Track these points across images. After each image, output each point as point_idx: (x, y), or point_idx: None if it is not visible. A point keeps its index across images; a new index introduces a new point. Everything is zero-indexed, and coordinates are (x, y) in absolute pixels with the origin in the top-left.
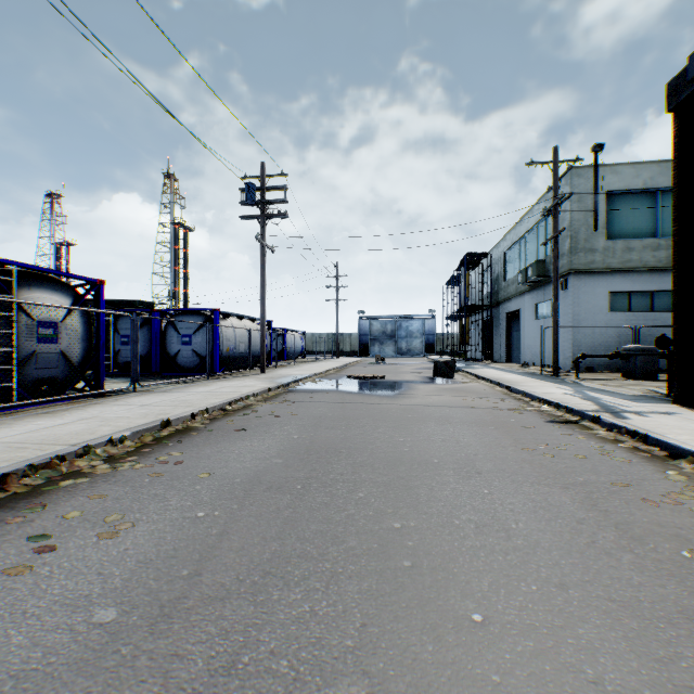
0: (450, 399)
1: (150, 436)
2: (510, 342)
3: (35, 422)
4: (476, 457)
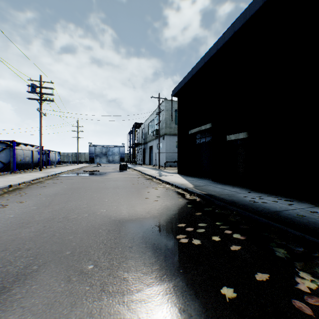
0: (121, 176)
1: (6, 190)
2: (150, 157)
3: None
4: (120, 186)
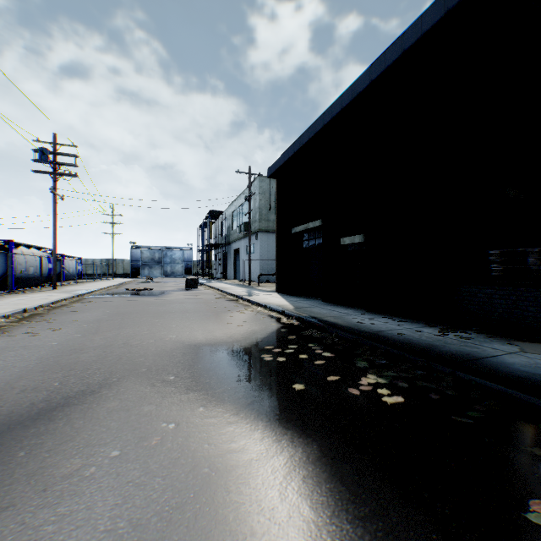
0: (189, 296)
1: (20, 316)
2: (236, 267)
3: None
4: (190, 310)
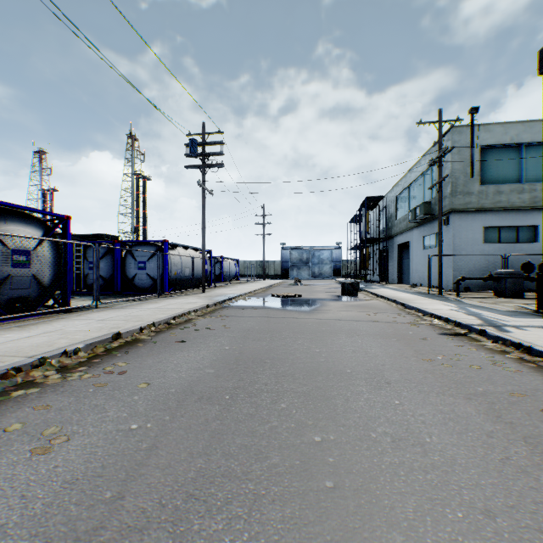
0: (356, 314)
1: (102, 347)
2: (401, 267)
3: (5, 335)
4: (384, 367)
